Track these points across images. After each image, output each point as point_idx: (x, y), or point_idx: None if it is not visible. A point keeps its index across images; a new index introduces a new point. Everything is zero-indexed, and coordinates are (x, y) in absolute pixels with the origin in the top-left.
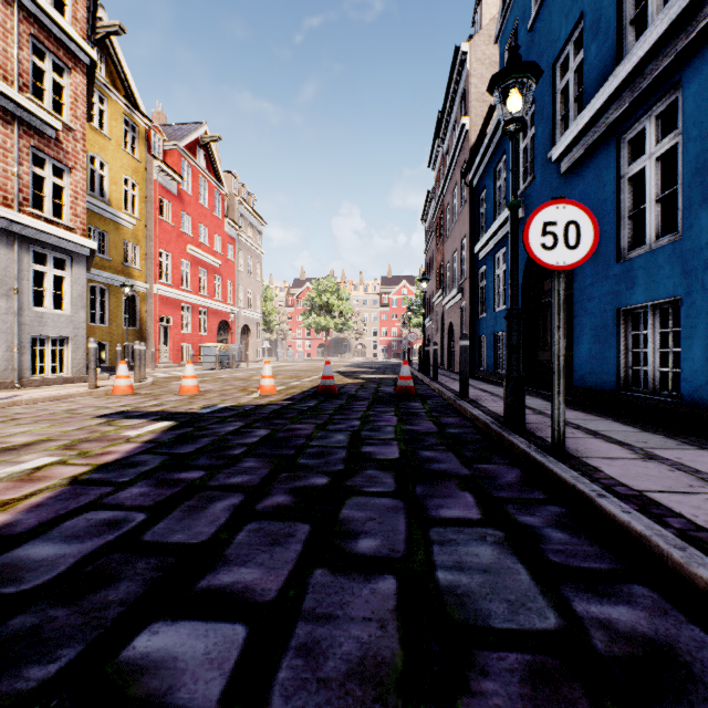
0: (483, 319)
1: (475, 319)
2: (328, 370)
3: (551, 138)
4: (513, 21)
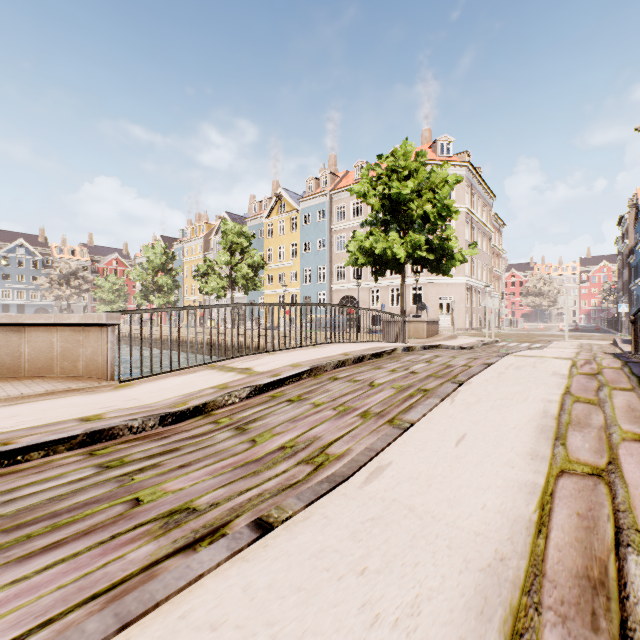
0: (632, 310)
1: (630, 309)
2: (576, 324)
3: (638, 276)
4: (635, 234)
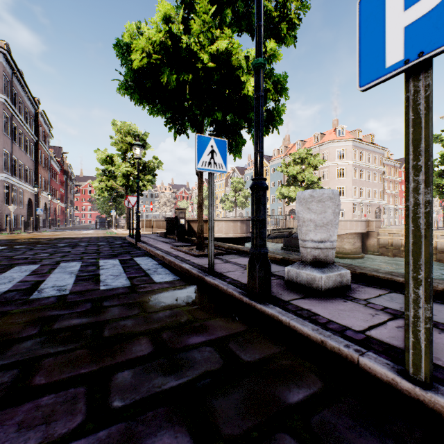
0: None
1: None
2: None
3: None
4: None
